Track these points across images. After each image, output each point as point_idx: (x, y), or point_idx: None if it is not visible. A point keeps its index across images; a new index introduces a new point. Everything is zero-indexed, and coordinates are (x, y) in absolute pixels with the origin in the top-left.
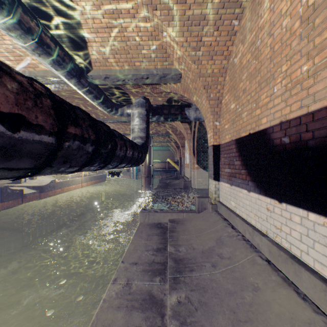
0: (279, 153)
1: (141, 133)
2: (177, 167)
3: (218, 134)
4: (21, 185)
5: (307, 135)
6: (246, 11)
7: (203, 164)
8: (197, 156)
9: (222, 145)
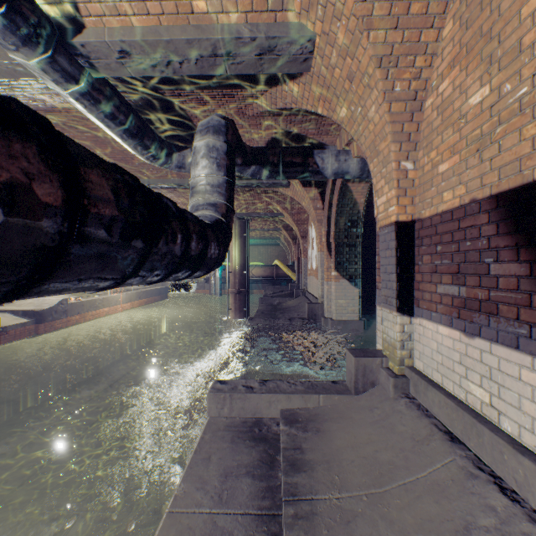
0: None
1: (214, 195)
2: (291, 275)
3: (412, 192)
4: (2, 308)
5: None
6: None
7: (349, 270)
8: (336, 253)
9: (422, 222)
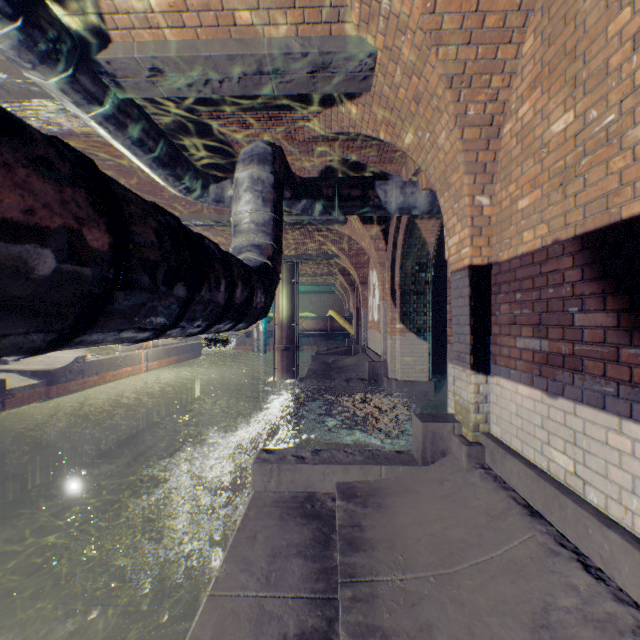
0: None
1: (260, 234)
2: (349, 328)
3: (488, 232)
4: (7, 368)
5: None
6: None
7: (416, 322)
8: (402, 302)
9: (500, 266)
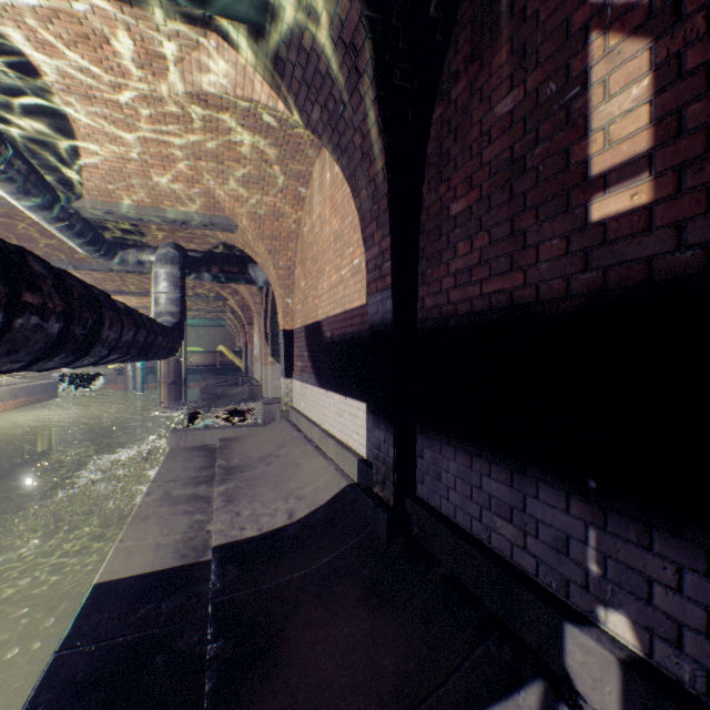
0: (326, 346)
1: (173, 306)
2: (240, 362)
3: (292, 315)
4: None
5: (335, 333)
6: (311, 184)
7: None
8: (272, 342)
9: (295, 331)
